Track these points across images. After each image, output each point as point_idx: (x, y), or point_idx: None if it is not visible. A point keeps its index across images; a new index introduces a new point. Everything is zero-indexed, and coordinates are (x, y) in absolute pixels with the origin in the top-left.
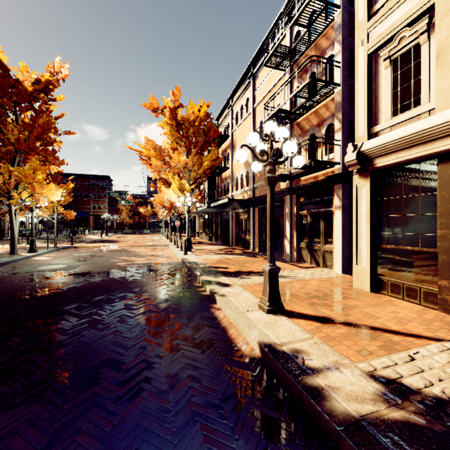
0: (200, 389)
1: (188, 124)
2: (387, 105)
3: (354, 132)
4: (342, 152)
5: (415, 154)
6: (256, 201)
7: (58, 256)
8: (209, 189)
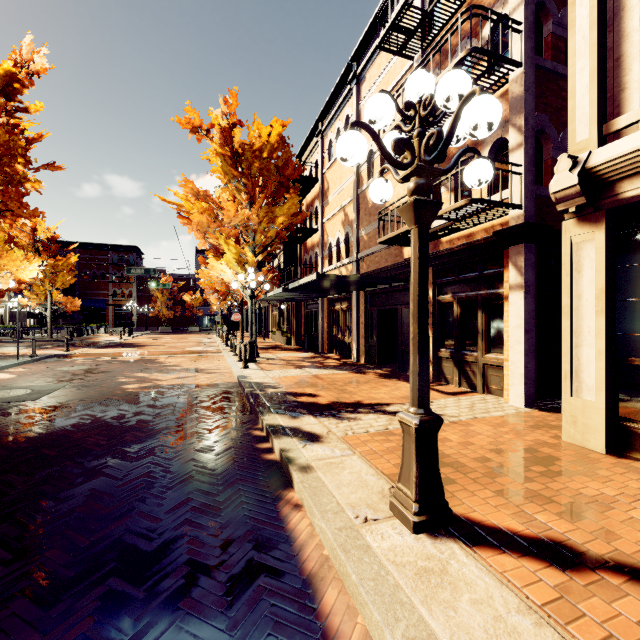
0: None
1: (250, 154)
2: None
3: (541, 154)
4: (524, 186)
5: None
6: (364, 279)
7: (29, 373)
8: (286, 264)
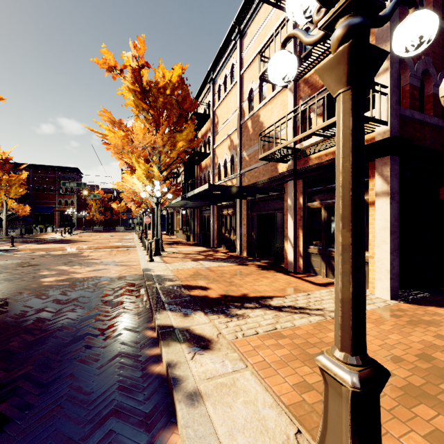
0: None
1: (156, 90)
2: None
3: (400, 81)
4: (390, 105)
5: None
6: (247, 189)
7: None
8: (186, 180)
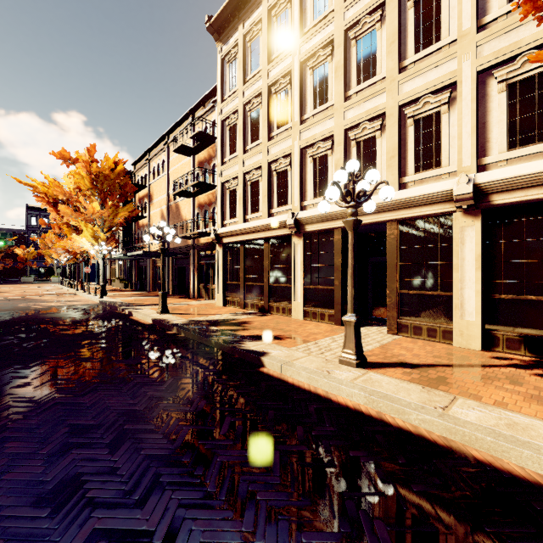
0: (127, 329)
1: (103, 177)
2: (228, 212)
3: None
4: None
5: (234, 240)
6: (167, 253)
7: None
8: (124, 235)
